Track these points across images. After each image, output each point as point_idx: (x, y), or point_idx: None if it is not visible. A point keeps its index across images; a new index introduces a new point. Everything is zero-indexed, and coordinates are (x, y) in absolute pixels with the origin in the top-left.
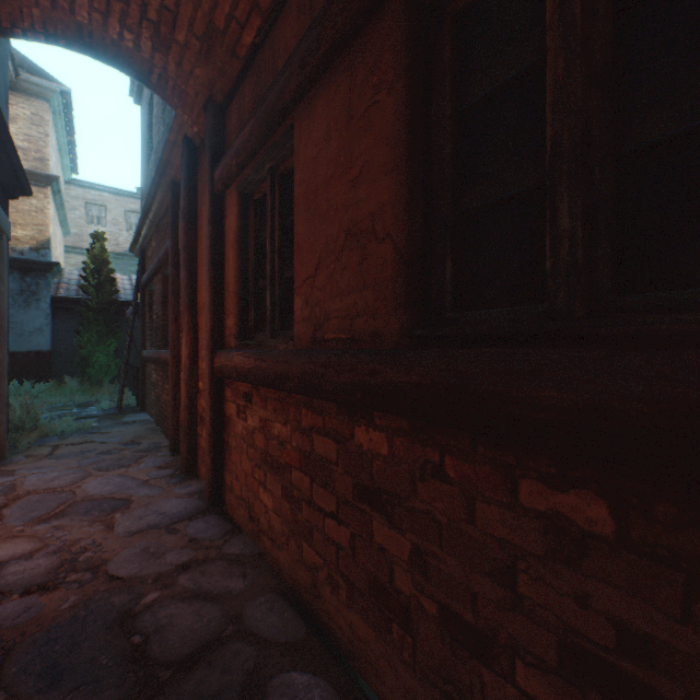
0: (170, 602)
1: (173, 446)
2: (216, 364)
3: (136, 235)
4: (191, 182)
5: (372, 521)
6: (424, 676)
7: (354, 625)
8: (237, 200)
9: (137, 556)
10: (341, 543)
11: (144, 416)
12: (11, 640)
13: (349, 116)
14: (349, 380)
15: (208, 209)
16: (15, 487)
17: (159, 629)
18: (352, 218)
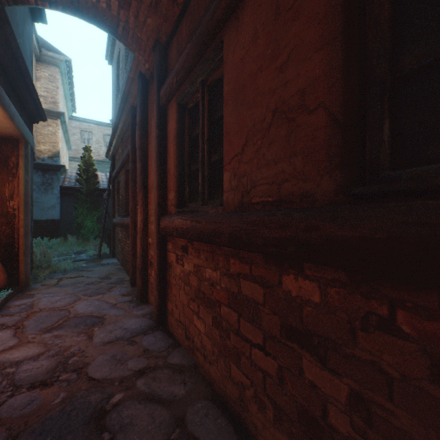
0: (130, 403)
1: (132, 281)
2: (161, 226)
3: (109, 146)
4: (144, 103)
5: (301, 358)
6: None
7: None
8: (176, 109)
9: (108, 361)
10: (268, 371)
11: (114, 260)
12: (17, 428)
13: (276, 13)
14: (280, 235)
15: (155, 118)
16: (33, 306)
17: (122, 428)
18: (279, 98)
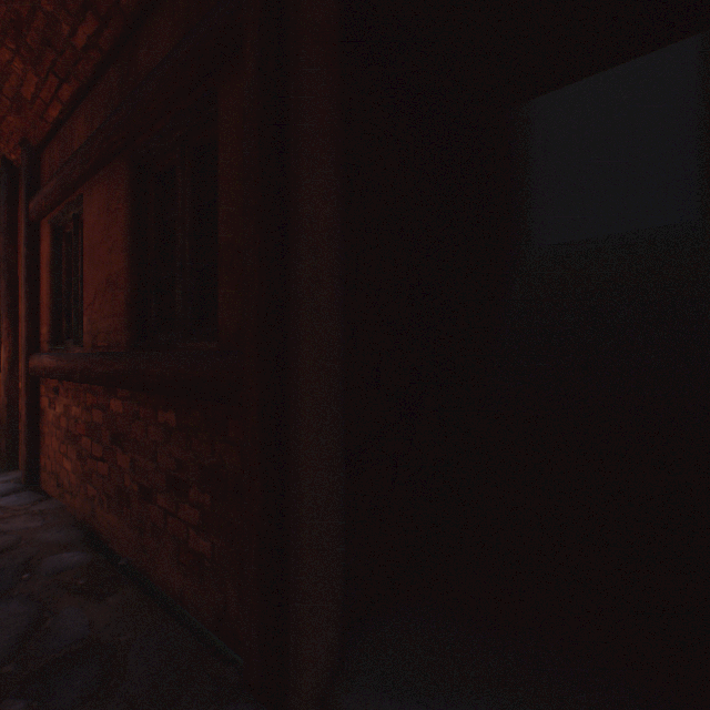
0: None
1: None
2: (31, 366)
3: None
4: (12, 199)
5: (118, 453)
6: (135, 526)
7: (111, 520)
8: (51, 231)
9: None
10: (106, 474)
11: None
12: None
13: (109, 208)
14: (102, 370)
15: (24, 232)
16: None
17: None
18: (110, 272)
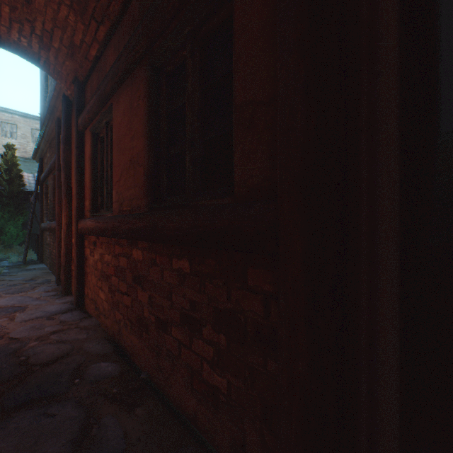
0: (44, 344)
1: (58, 280)
2: (79, 227)
3: (36, 148)
4: (68, 121)
5: (138, 290)
6: (152, 348)
7: (133, 340)
8: (91, 136)
9: (27, 329)
10: (129, 305)
11: (42, 265)
12: None
13: (131, 107)
14: (127, 227)
15: (75, 139)
16: None
17: (36, 354)
18: (132, 154)
